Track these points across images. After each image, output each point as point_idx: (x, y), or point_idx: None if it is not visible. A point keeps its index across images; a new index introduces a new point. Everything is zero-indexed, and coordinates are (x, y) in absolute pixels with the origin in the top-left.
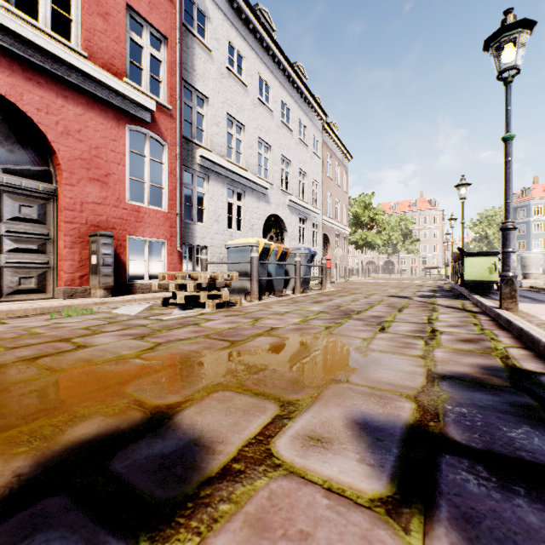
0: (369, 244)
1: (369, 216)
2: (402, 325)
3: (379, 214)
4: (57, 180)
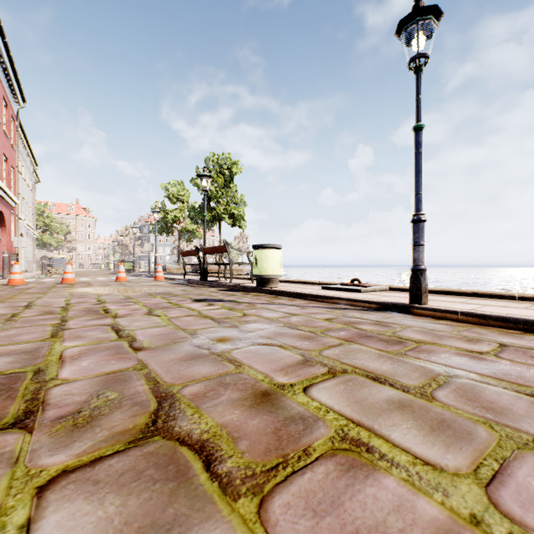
0: (44, 244)
1: (44, 222)
2: None
3: (54, 222)
4: (1, 235)
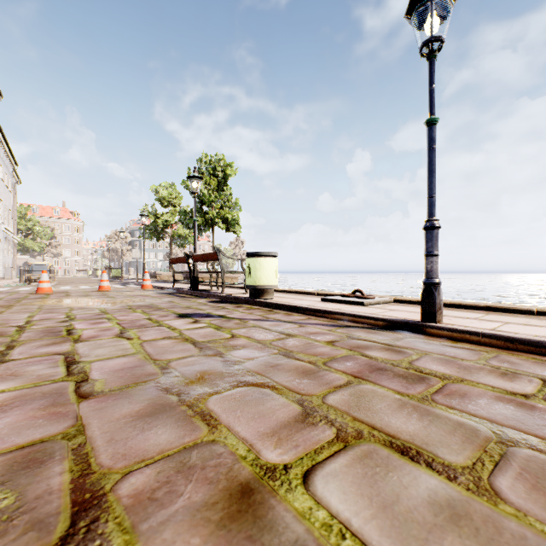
0: (26, 249)
1: (26, 226)
2: None
3: (38, 225)
4: None
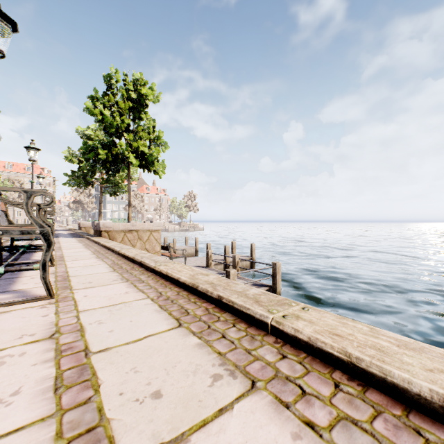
0: None
1: None
2: None
3: None
4: None
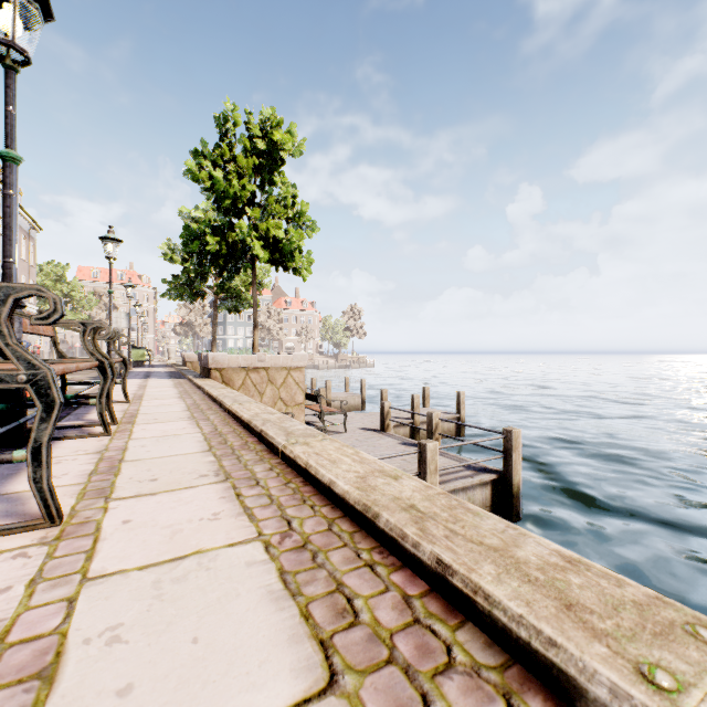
0: None
1: (63, 291)
2: (93, 374)
3: (77, 290)
4: None
